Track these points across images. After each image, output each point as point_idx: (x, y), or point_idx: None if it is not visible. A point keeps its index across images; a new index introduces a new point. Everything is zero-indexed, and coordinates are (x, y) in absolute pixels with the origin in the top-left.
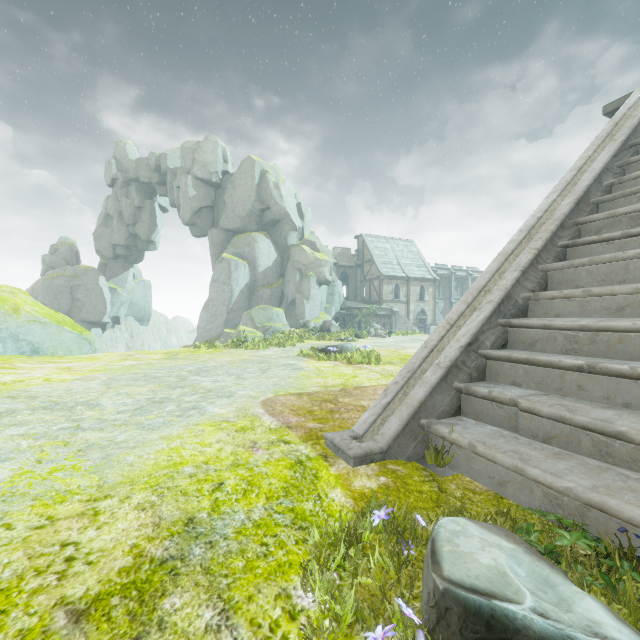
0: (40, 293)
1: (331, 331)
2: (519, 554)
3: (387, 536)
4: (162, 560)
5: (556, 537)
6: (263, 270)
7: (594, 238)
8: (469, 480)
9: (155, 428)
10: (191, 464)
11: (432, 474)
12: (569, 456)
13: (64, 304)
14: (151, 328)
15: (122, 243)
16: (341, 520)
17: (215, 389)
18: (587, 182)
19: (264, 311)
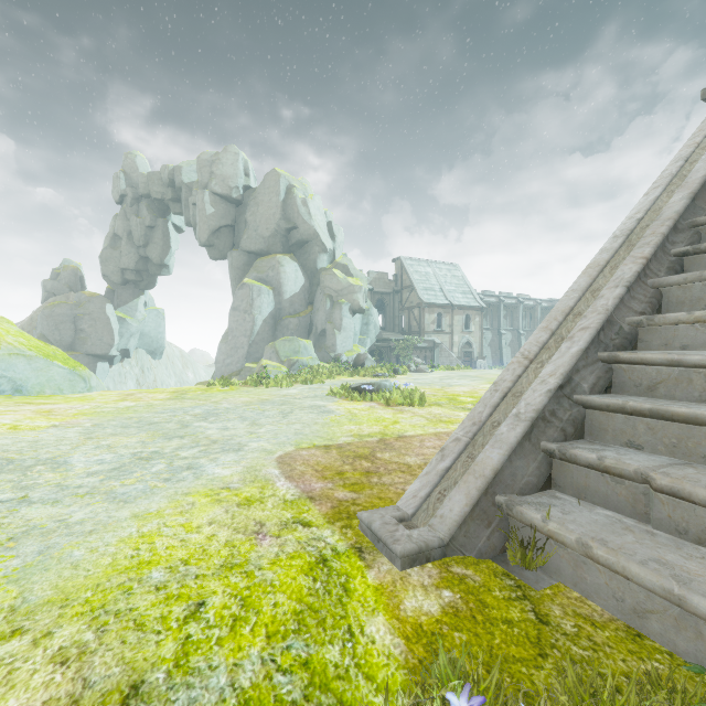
0: (39, 323)
1: (366, 366)
2: None
3: None
4: None
5: None
6: (289, 297)
7: None
8: (578, 597)
9: (129, 499)
10: (163, 564)
11: (520, 584)
12: None
13: (66, 335)
14: (165, 362)
15: (132, 267)
16: None
17: (222, 440)
18: (704, 172)
19: (290, 343)
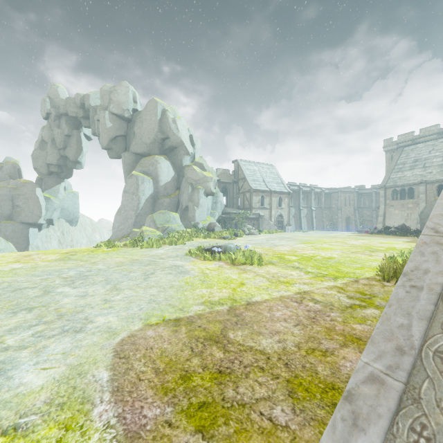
0: None
1: (215, 230)
2: None
3: None
4: None
5: None
6: (164, 184)
7: None
8: None
9: None
10: None
11: None
12: None
13: (6, 209)
14: (79, 228)
15: (55, 163)
16: None
17: (70, 313)
18: None
19: (163, 215)
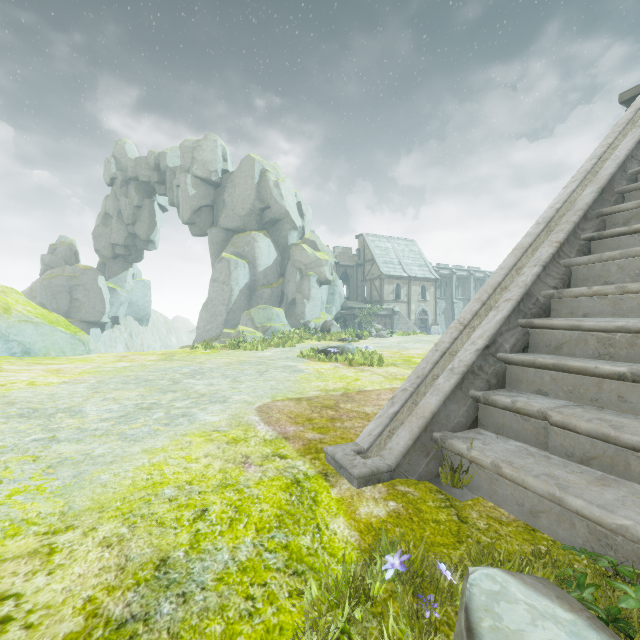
0: (38, 293)
1: (332, 331)
2: (582, 630)
3: (402, 587)
4: (120, 622)
5: (615, 593)
6: (263, 270)
7: (623, 229)
8: (492, 506)
9: (138, 439)
10: (173, 484)
11: (449, 498)
12: (616, 482)
13: (63, 304)
14: (151, 328)
15: (121, 243)
16: (345, 567)
17: (209, 393)
18: (611, 170)
19: (264, 311)
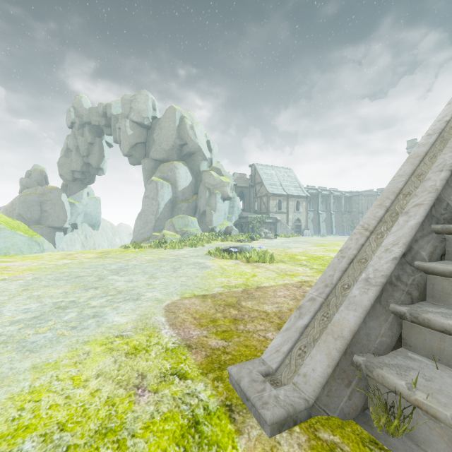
0: (17, 206)
1: (232, 234)
2: None
3: None
4: None
5: None
6: (182, 189)
7: None
8: None
9: (35, 349)
10: (40, 430)
11: None
12: None
13: (35, 214)
14: (100, 232)
15: (79, 169)
16: None
17: (125, 290)
18: None
19: (182, 219)
